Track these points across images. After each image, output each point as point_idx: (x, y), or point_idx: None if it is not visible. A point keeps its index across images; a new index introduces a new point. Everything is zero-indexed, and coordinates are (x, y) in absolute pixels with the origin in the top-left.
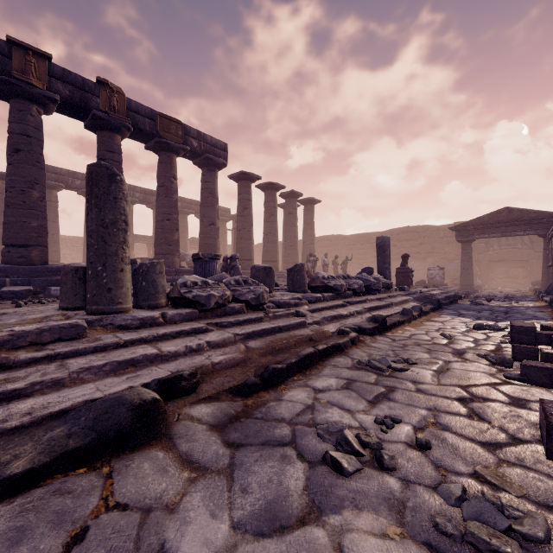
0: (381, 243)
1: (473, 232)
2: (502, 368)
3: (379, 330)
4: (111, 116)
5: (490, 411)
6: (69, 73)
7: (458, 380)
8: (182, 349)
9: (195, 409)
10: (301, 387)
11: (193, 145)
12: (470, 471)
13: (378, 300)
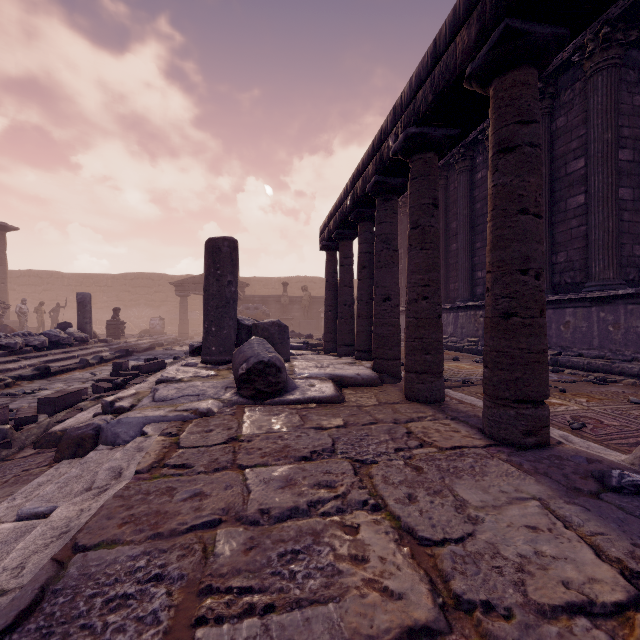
0: (82, 299)
1: (189, 289)
2: None
3: (42, 376)
4: None
5: None
6: None
7: None
8: None
9: None
10: None
11: None
12: None
13: (66, 353)
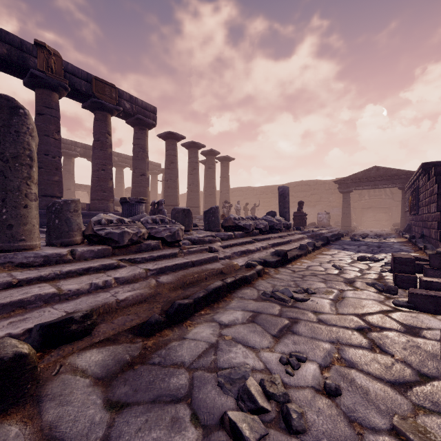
0: (282, 191)
1: (351, 185)
2: (389, 295)
3: (281, 263)
4: (48, 75)
5: (390, 342)
6: (7, 33)
7: (354, 309)
8: (86, 287)
9: (84, 357)
10: (207, 322)
11: (126, 107)
12: (387, 425)
13: (280, 237)
